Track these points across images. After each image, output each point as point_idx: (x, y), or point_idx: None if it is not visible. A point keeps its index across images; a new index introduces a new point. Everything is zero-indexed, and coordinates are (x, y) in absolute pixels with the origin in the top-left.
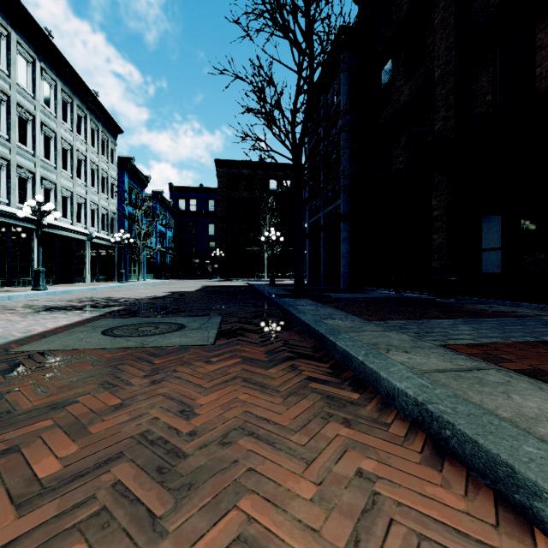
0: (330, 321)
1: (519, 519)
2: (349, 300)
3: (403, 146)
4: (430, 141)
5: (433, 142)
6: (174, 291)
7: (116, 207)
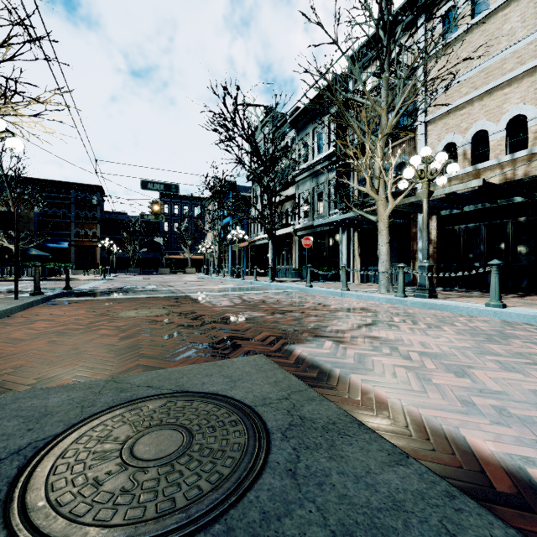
0: None
1: None
2: None
3: None
4: None
5: None
6: None
7: None
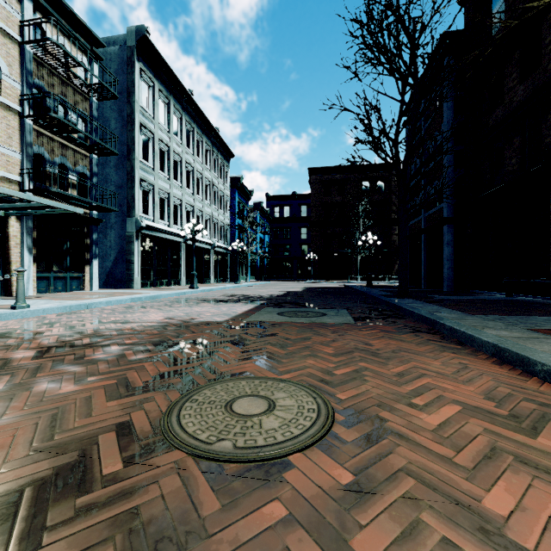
0: (438, 314)
1: (530, 375)
2: (454, 301)
3: (517, 148)
4: (545, 146)
5: (549, 147)
6: (285, 291)
7: (229, 220)
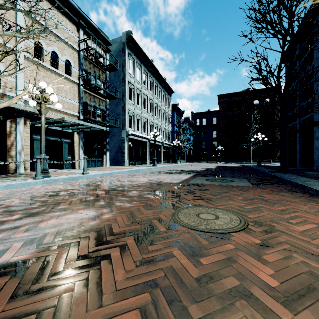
0: (307, 182)
1: None
2: None
3: None
4: None
5: None
6: (205, 168)
7: (171, 128)
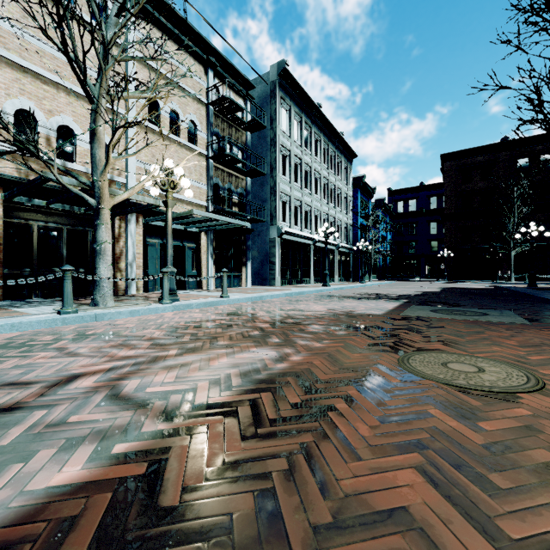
0: None
1: None
2: None
3: None
4: None
5: None
6: (421, 291)
7: (351, 220)
